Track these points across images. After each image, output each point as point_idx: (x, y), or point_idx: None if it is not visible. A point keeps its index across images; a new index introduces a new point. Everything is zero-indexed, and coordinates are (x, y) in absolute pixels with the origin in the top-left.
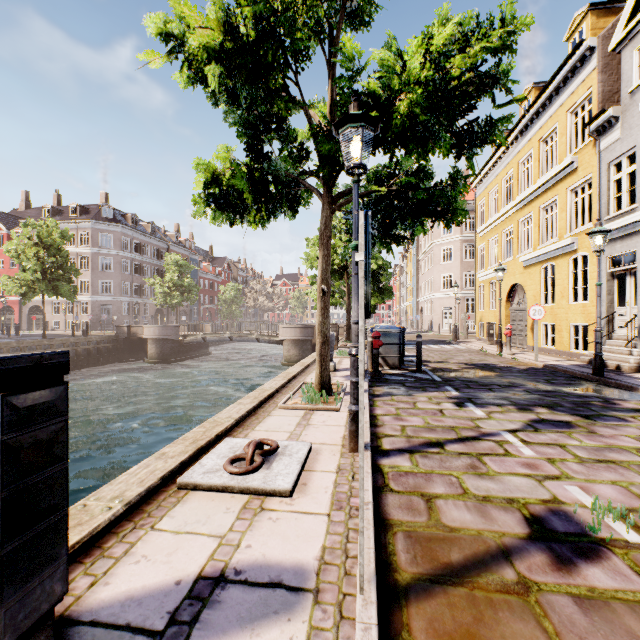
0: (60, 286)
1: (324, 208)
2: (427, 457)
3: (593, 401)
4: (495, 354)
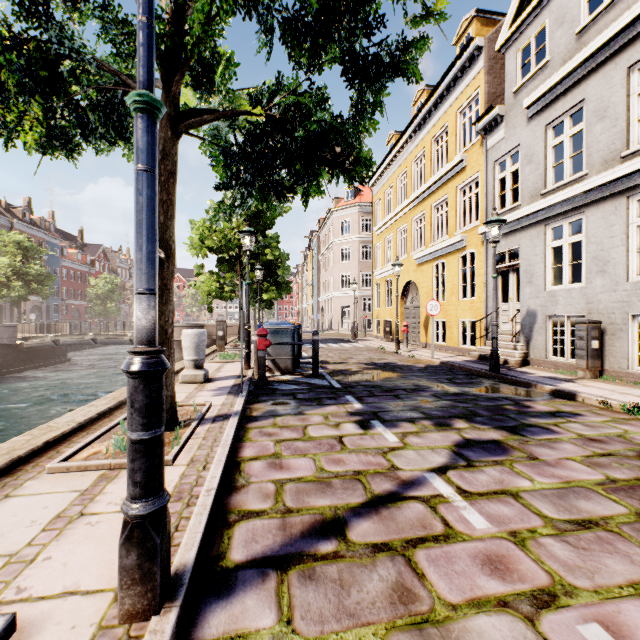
0: None
1: (162, 124)
2: (314, 578)
3: (505, 404)
4: (393, 352)
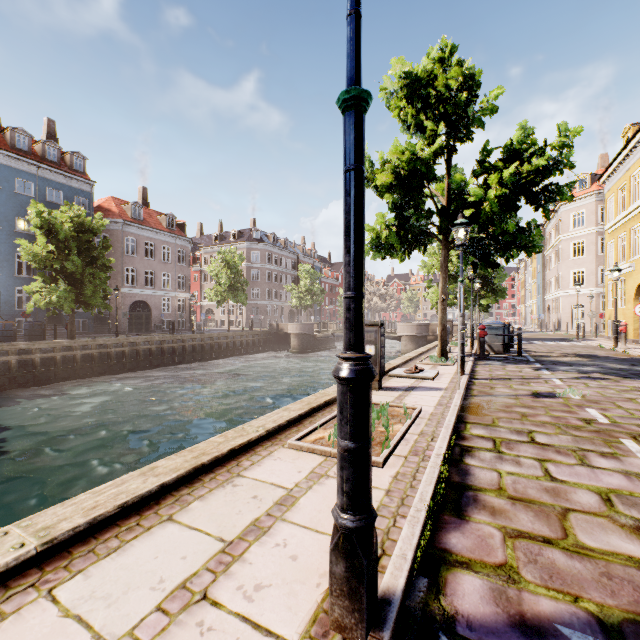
0: (239, 295)
1: (443, 249)
2: (498, 381)
3: None
4: (610, 349)
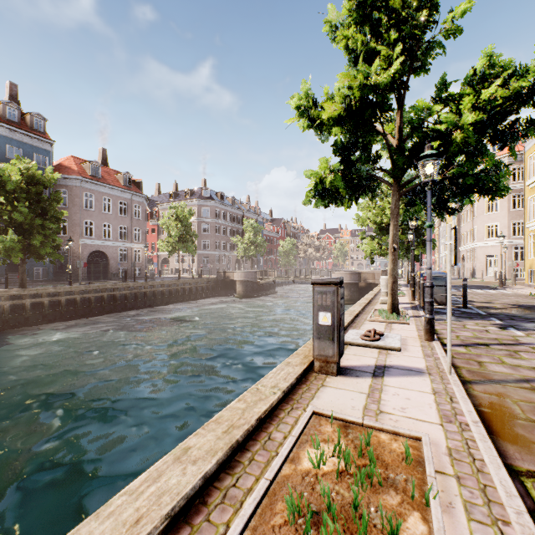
0: (188, 245)
1: (394, 194)
2: (477, 349)
3: None
4: None
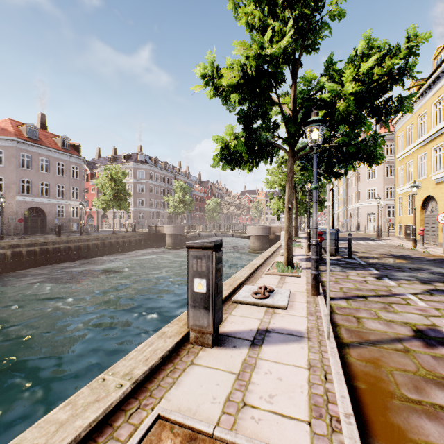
0: (122, 203)
1: (289, 159)
2: (356, 302)
3: None
4: (410, 248)
